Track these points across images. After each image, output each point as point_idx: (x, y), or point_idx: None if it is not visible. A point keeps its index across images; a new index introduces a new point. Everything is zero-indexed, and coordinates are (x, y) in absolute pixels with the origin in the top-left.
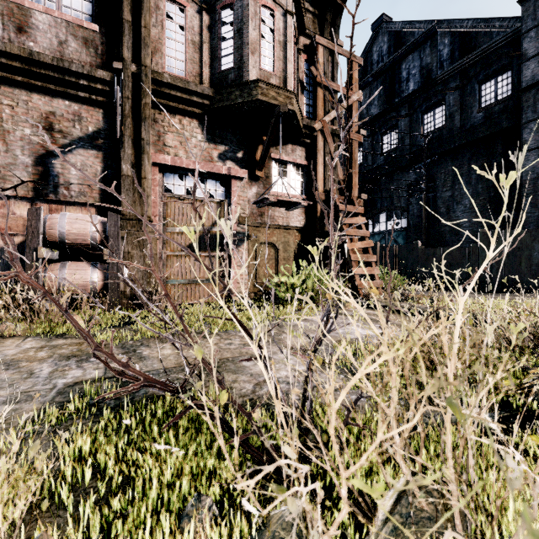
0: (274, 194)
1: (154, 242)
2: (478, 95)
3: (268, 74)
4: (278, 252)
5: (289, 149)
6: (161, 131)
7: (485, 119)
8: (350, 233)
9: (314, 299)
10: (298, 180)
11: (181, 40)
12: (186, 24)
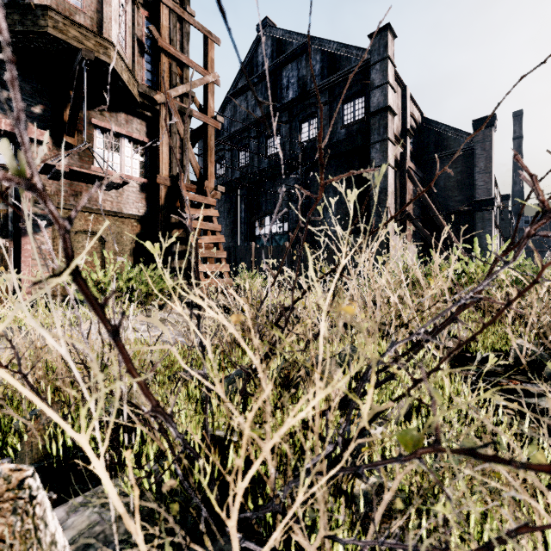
0: (97, 171)
1: None
2: (342, 113)
3: (71, 7)
4: (105, 244)
5: (122, 119)
6: None
7: (347, 135)
8: (196, 226)
9: (140, 301)
10: (137, 159)
11: None
12: None
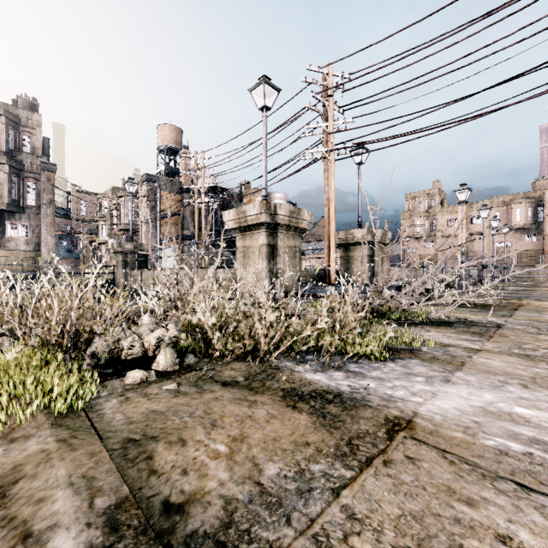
0: None
1: None
2: None
3: None
4: None
5: None
6: None
7: None
8: None
9: None
10: None
11: None
12: None
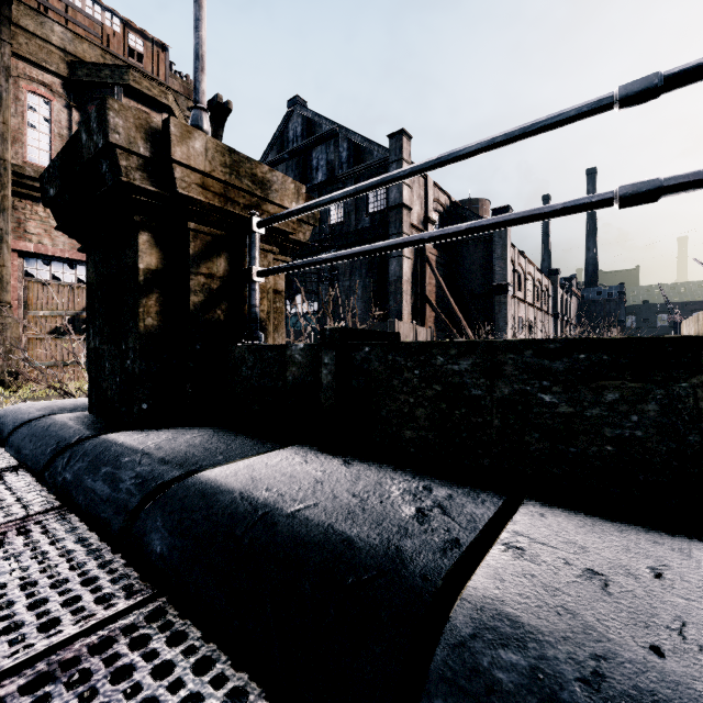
0: None
1: (16, 327)
2: (367, 202)
3: None
4: None
5: None
6: (22, 218)
7: (370, 223)
8: None
9: None
10: None
11: (46, 131)
12: (52, 118)
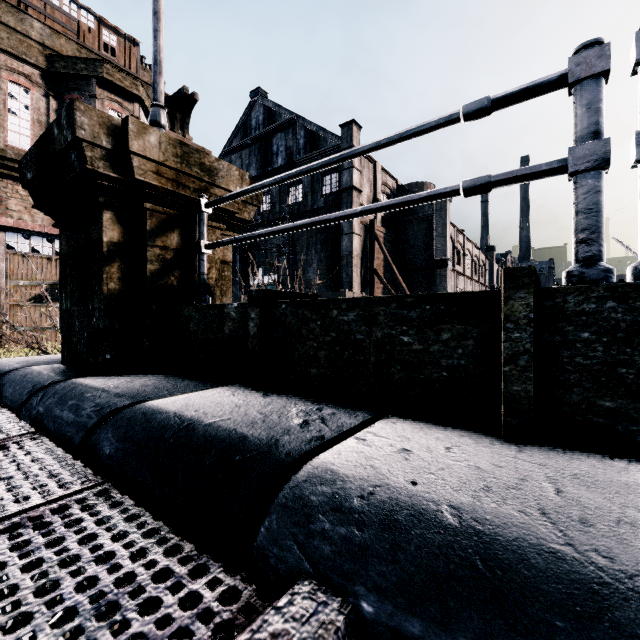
0: None
1: None
2: (321, 184)
3: None
4: None
5: None
6: (3, 196)
7: (325, 204)
8: None
9: None
10: None
11: (26, 118)
12: (32, 105)
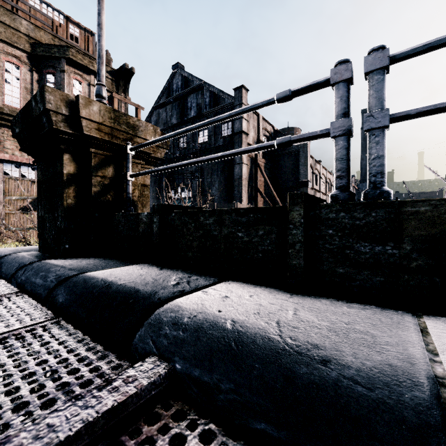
0: None
1: None
2: (221, 129)
3: None
4: None
5: None
6: (1, 139)
7: (223, 143)
8: None
9: None
10: None
11: (17, 86)
12: (21, 77)
